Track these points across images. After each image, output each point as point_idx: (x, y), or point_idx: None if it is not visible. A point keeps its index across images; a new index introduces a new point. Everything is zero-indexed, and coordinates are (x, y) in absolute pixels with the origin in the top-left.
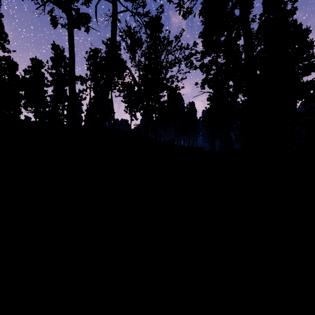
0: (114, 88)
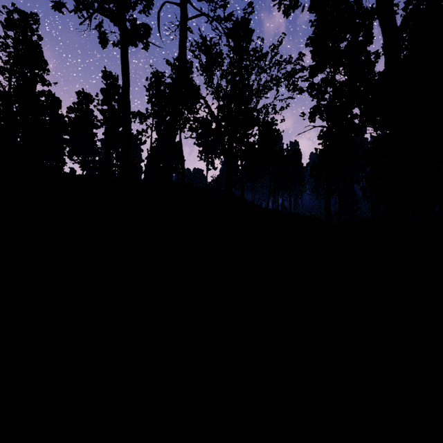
0: (183, 126)
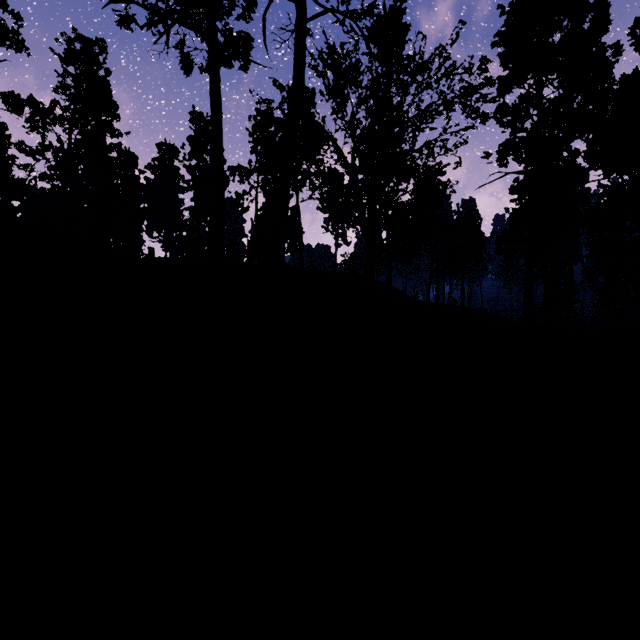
0: (300, 182)
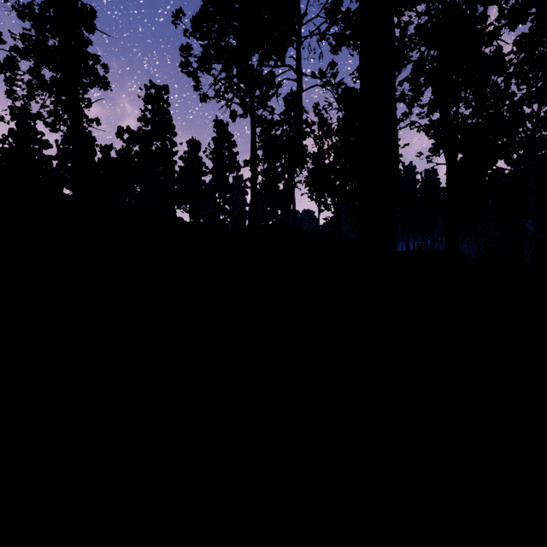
0: (298, 181)
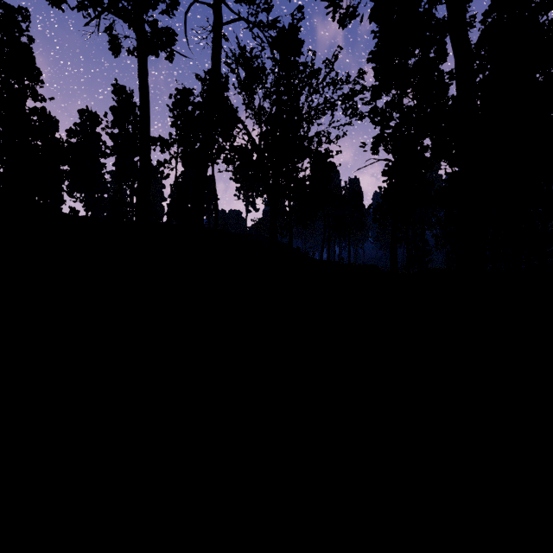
0: (217, 157)
